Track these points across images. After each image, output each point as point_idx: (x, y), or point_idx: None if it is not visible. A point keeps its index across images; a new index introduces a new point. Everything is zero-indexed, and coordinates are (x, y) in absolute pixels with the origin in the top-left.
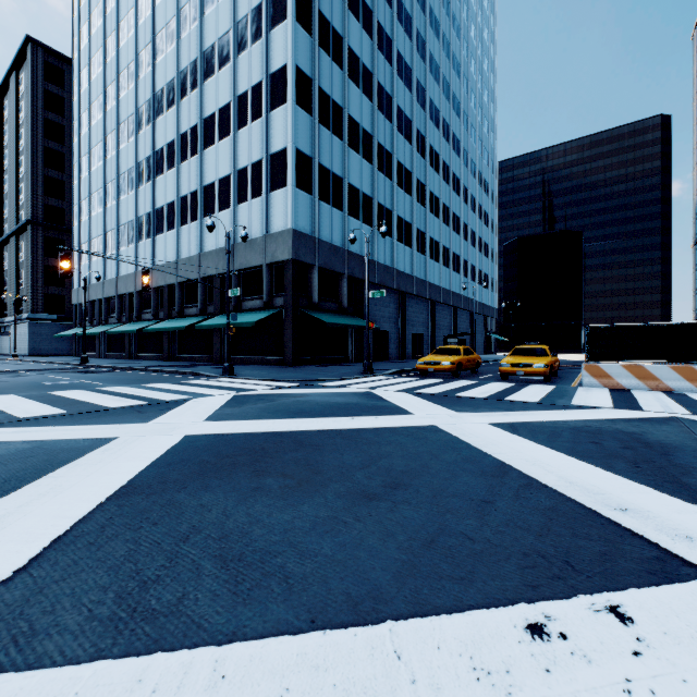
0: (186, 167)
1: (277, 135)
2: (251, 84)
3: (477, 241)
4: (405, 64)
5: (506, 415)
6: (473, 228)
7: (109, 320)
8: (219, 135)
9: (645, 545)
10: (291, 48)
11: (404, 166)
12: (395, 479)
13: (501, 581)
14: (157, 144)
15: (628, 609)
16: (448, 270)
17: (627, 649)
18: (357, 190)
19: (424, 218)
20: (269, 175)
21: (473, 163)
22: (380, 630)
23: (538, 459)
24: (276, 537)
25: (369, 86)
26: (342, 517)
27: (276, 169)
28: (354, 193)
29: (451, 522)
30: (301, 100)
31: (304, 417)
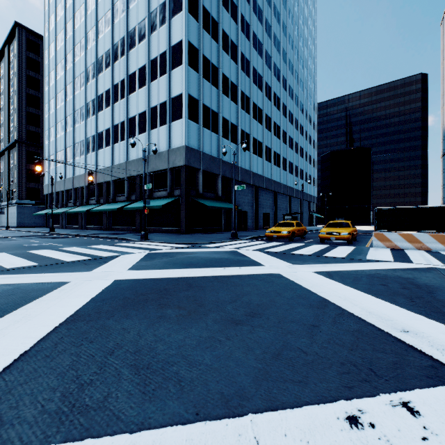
0: (118, 106)
1: (176, 85)
2: (159, 52)
3: (304, 153)
4: (258, 40)
5: (325, 266)
6: (301, 145)
7: (68, 204)
8: (139, 85)
9: (422, 356)
10: (185, 29)
11: (257, 105)
12: (253, 310)
13: (326, 383)
14: (99, 91)
15: (416, 404)
16: (285, 172)
17: (418, 435)
18: (227, 120)
19: (270, 139)
20: (171, 111)
21: (301, 104)
22: (244, 421)
23: (347, 296)
24: (173, 351)
25: (235, 54)
26: (218, 337)
27: (175, 107)
28: (225, 123)
29: (291, 340)
30: (191, 63)
31: (193, 268)
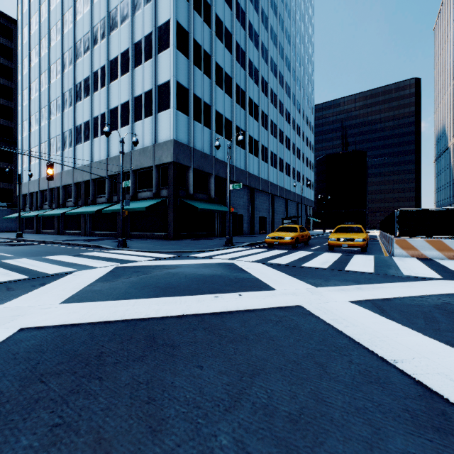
0: (97, 95)
1: (162, 71)
2: (143, 34)
3: (301, 155)
4: (254, 31)
5: (361, 289)
6: (298, 146)
7: (43, 207)
8: (121, 72)
9: None
10: (173, 7)
11: (253, 101)
12: (286, 451)
13: None
14: (77, 79)
15: None
16: (282, 174)
17: None
18: (221, 115)
19: (266, 138)
20: (157, 101)
21: (298, 103)
22: None
23: None
24: None
25: (230, 43)
26: None
27: (162, 96)
28: (219, 117)
29: None
30: (180, 46)
31: (169, 294)
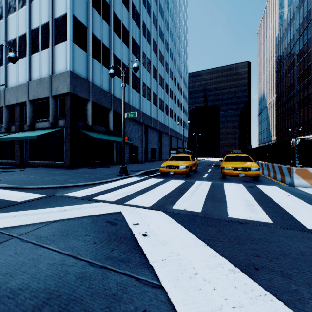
0: None
1: (59, 4)
2: None
3: (180, 104)
4: (147, 0)
5: None
6: (178, 98)
7: None
8: (18, 5)
9: None
10: None
11: (146, 56)
12: None
13: None
14: None
15: None
16: (167, 116)
17: None
18: (119, 60)
19: (156, 87)
20: (54, 33)
21: (178, 67)
22: None
23: None
24: None
25: (127, 1)
26: None
27: (58, 28)
28: (117, 61)
29: None
30: None
31: None
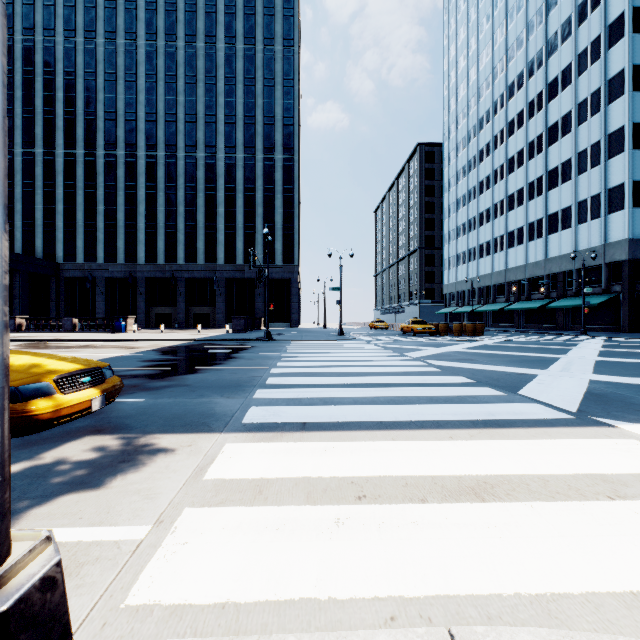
0: (533, 204)
1: (614, 175)
2: (589, 143)
3: None
4: None
5: None
6: None
7: (470, 303)
8: (561, 180)
9: None
10: (627, 115)
11: None
12: None
13: None
14: (508, 191)
15: None
16: None
17: None
18: None
19: None
20: (606, 203)
21: None
22: None
23: None
24: None
25: None
26: None
27: (613, 198)
28: None
29: None
30: (636, 145)
31: None
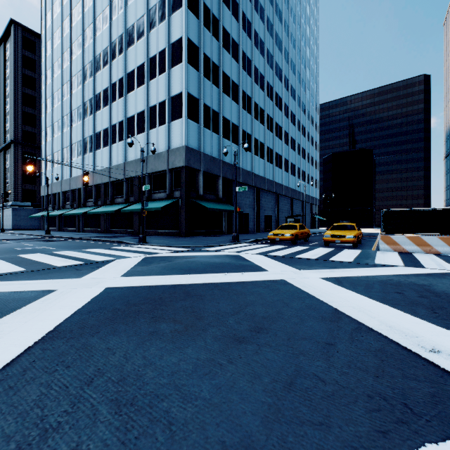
0: (116, 105)
1: (175, 84)
2: (158, 50)
3: (306, 155)
4: (260, 39)
5: (332, 271)
6: (303, 146)
7: (65, 206)
8: (137, 84)
9: None
10: (184, 26)
11: (259, 105)
12: (258, 324)
13: (354, 426)
14: (96, 90)
15: None
16: (287, 174)
17: None
18: (228, 120)
19: (272, 140)
20: (170, 110)
21: (303, 105)
22: None
23: (361, 306)
24: (164, 380)
25: (236, 53)
26: (218, 360)
27: (174, 106)
28: (226, 123)
29: (304, 363)
30: (191, 61)
31: (192, 273)
